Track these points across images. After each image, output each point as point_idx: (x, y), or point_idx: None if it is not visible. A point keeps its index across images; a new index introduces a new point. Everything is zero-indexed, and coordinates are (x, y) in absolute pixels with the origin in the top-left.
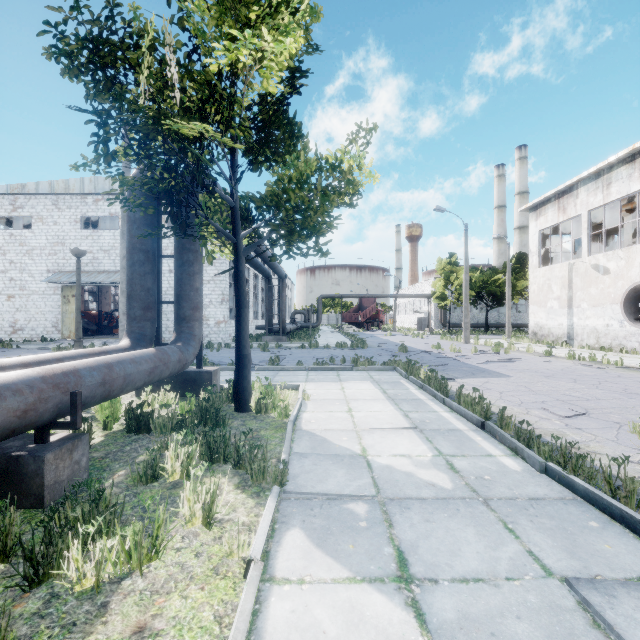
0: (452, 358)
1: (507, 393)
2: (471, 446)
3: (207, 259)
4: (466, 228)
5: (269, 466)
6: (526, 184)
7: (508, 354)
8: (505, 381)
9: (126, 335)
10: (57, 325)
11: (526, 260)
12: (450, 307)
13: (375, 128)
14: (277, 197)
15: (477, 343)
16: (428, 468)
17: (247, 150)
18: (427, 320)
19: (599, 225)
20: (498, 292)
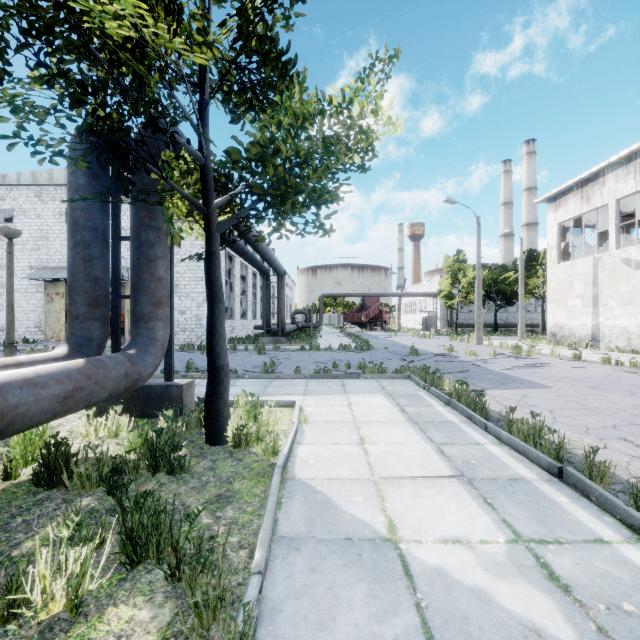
0: (471, 363)
1: (559, 412)
2: (560, 517)
3: (173, 239)
4: (479, 221)
5: (233, 570)
6: (534, 179)
7: (531, 358)
8: (547, 394)
9: (64, 339)
10: (40, 325)
11: (537, 257)
12: (457, 306)
13: (397, 54)
14: (261, 145)
15: (491, 345)
16: (510, 577)
17: (219, 80)
18: (432, 320)
19: (623, 217)
20: (508, 291)
